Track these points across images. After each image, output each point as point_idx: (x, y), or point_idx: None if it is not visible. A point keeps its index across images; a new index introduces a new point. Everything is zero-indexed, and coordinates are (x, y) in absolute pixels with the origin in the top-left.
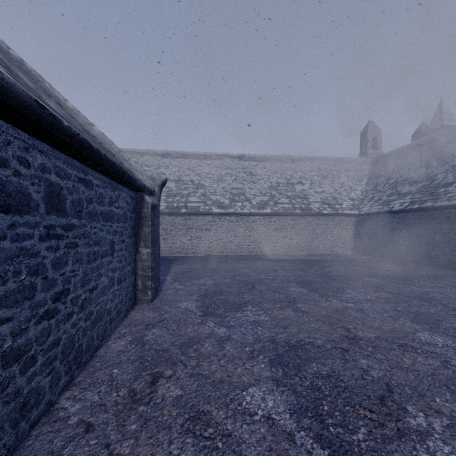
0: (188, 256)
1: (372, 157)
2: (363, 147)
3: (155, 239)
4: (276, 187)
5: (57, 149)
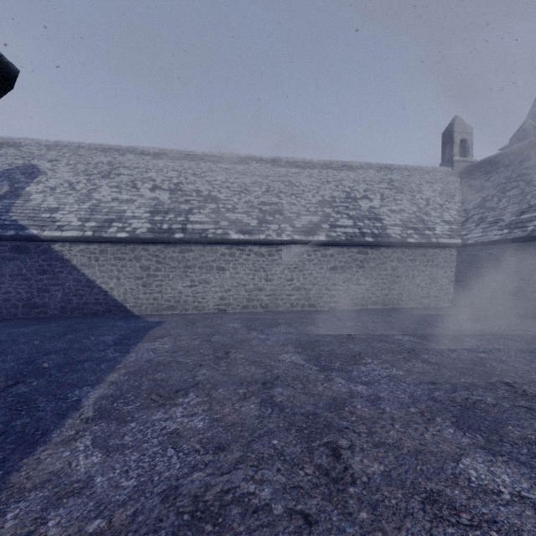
0: (185, 315)
1: (461, 166)
2: (447, 152)
3: None
4: (330, 202)
5: None
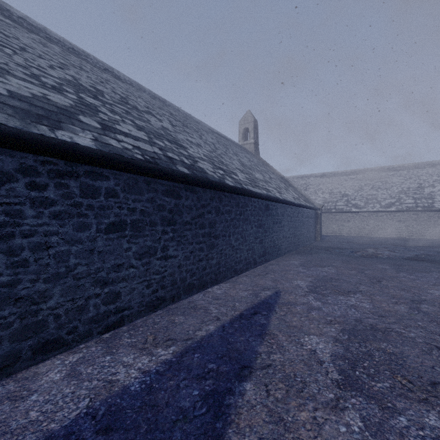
0: (336, 235)
1: None
2: None
3: (320, 223)
4: (405, 191)
5: (307, 209)
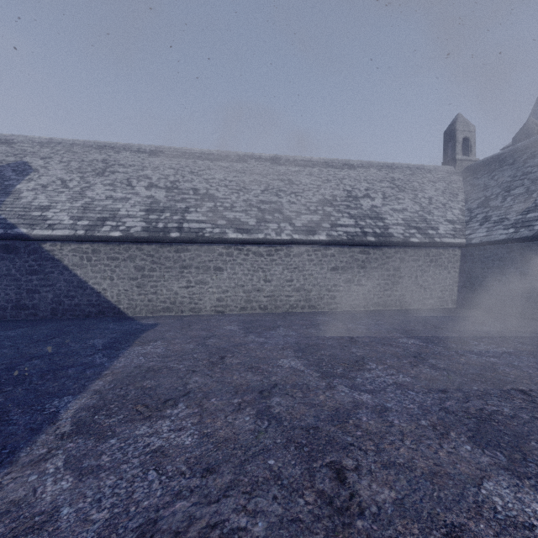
0: (181, 317)
1: (464, 165)
2: (449, 151)
3: None
4: (331, 201)
5: None
